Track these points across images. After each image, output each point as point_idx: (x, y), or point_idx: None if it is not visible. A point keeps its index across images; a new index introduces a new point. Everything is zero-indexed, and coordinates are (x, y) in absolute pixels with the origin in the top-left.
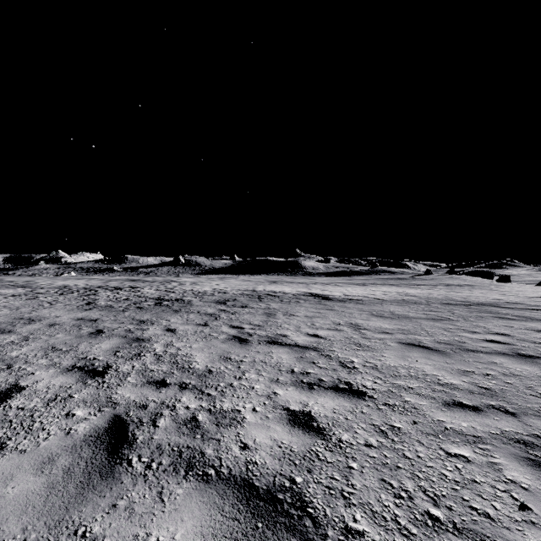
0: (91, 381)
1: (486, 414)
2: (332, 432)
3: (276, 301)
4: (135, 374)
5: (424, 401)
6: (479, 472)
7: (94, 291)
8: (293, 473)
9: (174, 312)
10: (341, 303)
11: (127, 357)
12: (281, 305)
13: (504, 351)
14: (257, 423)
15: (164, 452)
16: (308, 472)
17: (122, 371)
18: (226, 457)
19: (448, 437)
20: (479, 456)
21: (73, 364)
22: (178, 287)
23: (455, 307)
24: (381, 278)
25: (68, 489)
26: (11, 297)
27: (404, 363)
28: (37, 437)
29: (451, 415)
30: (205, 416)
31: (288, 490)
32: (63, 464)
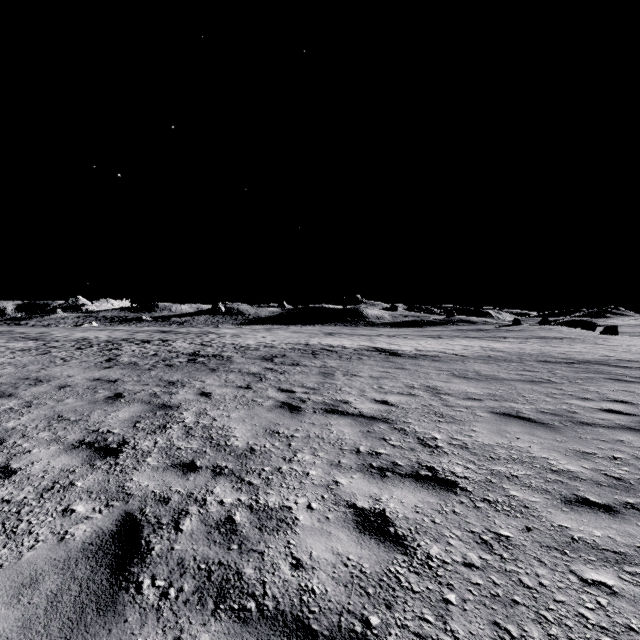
0: (101, 463)
1: (625, 518)
2: (416, 542)
3: (334, 357)
4: (157, 453)
5: (536, 496)
6: (634, 612)
7: (117, 344)
8: (366, 610)
9: (210, 371)
10: (413, 360)
11: (149, 429)
12: (341, 363)
13: (629, 424)
14: (313, 528)
15: (187, 571)
16: (388, 609)
17: (142, 449)
18: (271, 581)
19: (578, 553)
20: (629, 586)
21: (81, 439)
22: (217, 340)
23: (555, 365)
24: (459, 329)
25: (49, 631)
26: (19, 352)
27: (501, 440)
28: (20, 544)
29: (577, 518)
30: (245, 515)
31: (360, 639)
32: (49, 588)
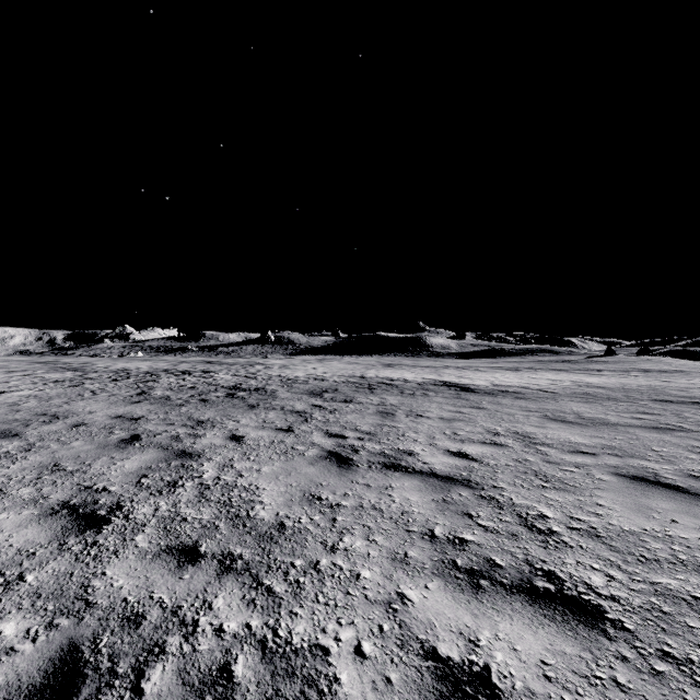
0: (74, 541)
1: None
2: None
3: (394, 393)
4: (154, 526)
5: None
6: None
7: (155, 376)
8: None
9: (249, 408)
10: (490, 397)
11: (154, 487)
12: (402, 399)
13: None
14: None
15: None
16: None
17: (136, 519)
18: None
19: None
20: None
21: (66, 500)
22: (263, 372)
23: (679, 406)
24: (540, 360)
25: None
26: (51, 384)
27: (649, 524)
28: None
29: None
30: (251, 664)
31: None
32: None
